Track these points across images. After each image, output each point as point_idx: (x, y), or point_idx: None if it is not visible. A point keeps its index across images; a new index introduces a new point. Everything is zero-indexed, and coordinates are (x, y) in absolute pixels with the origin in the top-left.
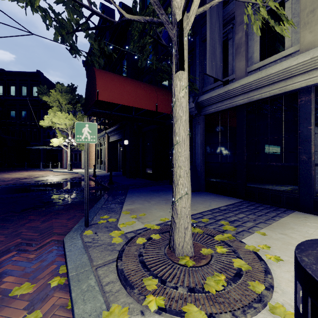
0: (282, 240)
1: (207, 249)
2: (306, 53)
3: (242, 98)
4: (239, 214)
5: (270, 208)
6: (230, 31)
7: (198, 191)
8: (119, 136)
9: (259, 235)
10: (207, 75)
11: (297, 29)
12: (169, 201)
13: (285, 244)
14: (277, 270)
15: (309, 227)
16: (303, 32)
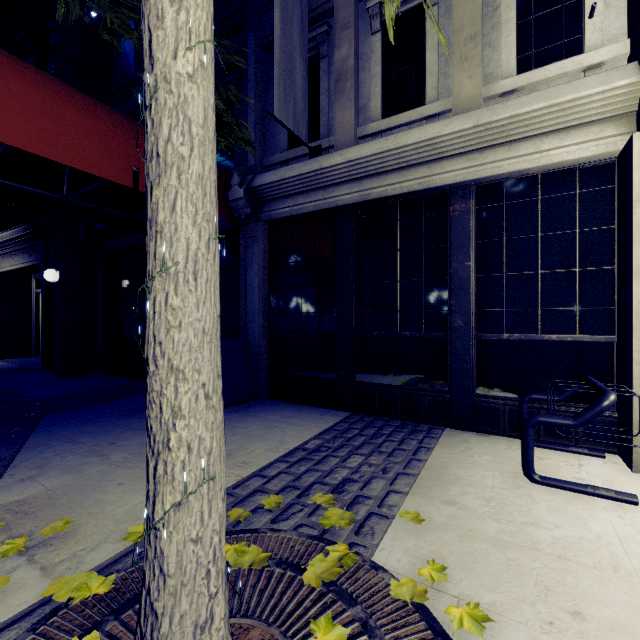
0: (456, 524)
1: None
2: (466, 115)
3: (348, 191)
4: (350, 459)
5: (403, 429)
6: (324, 38)
7: (252, 401)
8: (30, 257)
9: (407, 523)
10: (275, 118)
11: (447, 69)
12: None
13: (465, 537)
14: None
15: (481, 467)
16: (459, 74)
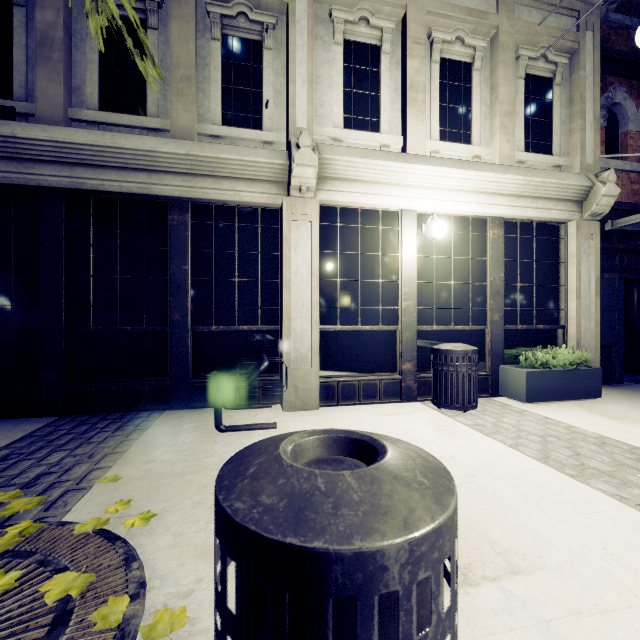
0: (151, 473)
1: None
2: (181, 142)
3: (56, 173)
4: (50, 457)
5: (121, 420)
6: None
7: None
8: None
9: (106, 486)
10: None
11: (168, 93)
12: None
13: (156, 479)
14: (148, 542)
15: (186, 432)
16: (177, 103)
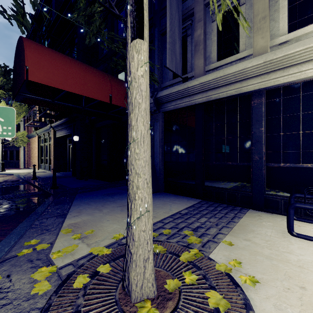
0: (249, 248)
1: (173, 281)
2: (259, 57)
3: (201, 97)
4: (201, 219)
5: (227, 208)
6: (189, 27)
7: (156, 192)
8: (67, 131)
9: (226, 245)
10: (167, 68)
11: (250, 34)
12: (125, 208)
13: (252, 254)
14: (256, 299)
15: (266, 227)
16: (256, 36)
